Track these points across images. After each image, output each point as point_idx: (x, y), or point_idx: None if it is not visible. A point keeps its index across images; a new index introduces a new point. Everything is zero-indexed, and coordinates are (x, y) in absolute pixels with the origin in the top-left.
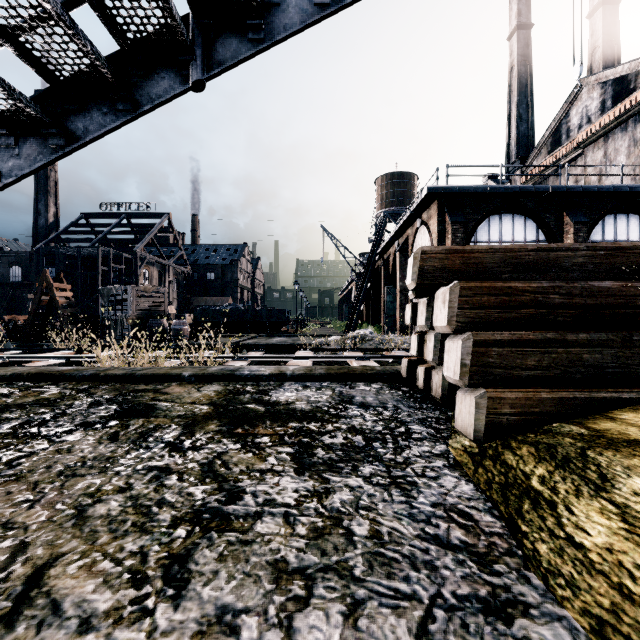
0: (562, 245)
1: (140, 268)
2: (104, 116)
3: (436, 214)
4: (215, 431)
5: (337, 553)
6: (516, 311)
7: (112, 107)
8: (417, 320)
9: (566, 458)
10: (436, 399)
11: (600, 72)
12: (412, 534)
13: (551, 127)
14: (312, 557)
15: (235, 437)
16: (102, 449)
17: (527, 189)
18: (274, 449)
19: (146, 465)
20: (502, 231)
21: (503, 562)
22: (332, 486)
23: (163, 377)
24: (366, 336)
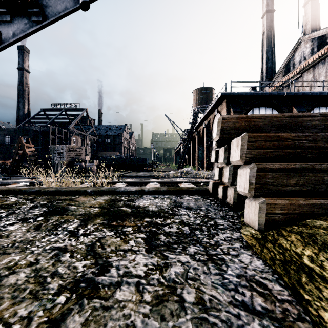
0: (305, 114)
1: (71, 137)
2: (25, 25)
3: (225, 107)
4: (100, 223)
5: (172, 318)
6: (282, 151)
7: (30, 19)
8: (218, 159)
9: (325, 244)
10: (230, 204)
11: (311, 33)
12: (226, 301)
13: (285, 62)
14: (154, 322)
15: (111, 227)
16: (28, 235)
17: (273, 94)
18: (134, 235)
19: (52, 246)
20: None
21: (298, 327)
22: (169, 261)
23: (76, 192)
24: (188, 171)
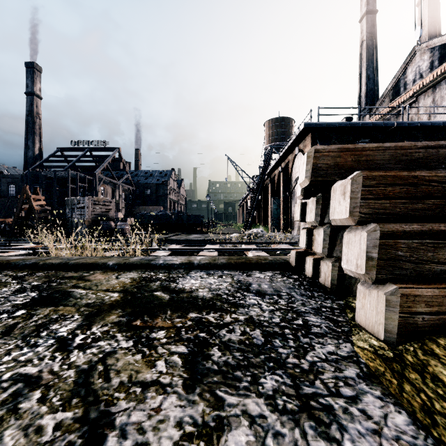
0: None
1: (98, 186)
2: None
3: (310, 143)
4: (113, 323)
5: None
6: (422, 201)
7: None
8: (306, 217)
9: None
10: (325, 287)
11: (429, 40)
12: None
13: (392, 82)
14: None
15: (131, 331)
16: None
17: (378, 124)
18: (167, 348)
19: (16, 373)
20: None
21: None
22: (226, 414)
23: (91, 265)
24: (258, 233)
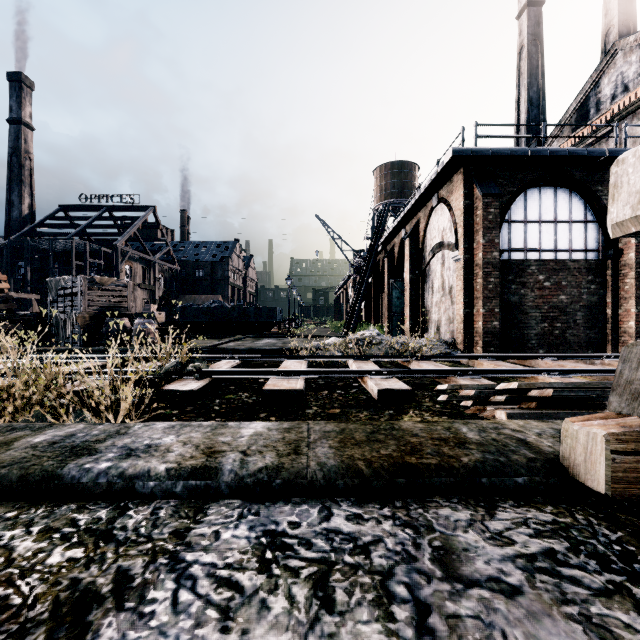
0: None
1: (121, 264)
2: None
3: (461, 186)
4: None
5: None
6: None
7: None
8: None
9: None
10: None
11: None
12: None
13: (576, 101)
14: None
15: None
16: None
17: (578, 152)
18: None
19: None
20: (542, 208)
21: None
22: None
23: None
24: (373, 338)
